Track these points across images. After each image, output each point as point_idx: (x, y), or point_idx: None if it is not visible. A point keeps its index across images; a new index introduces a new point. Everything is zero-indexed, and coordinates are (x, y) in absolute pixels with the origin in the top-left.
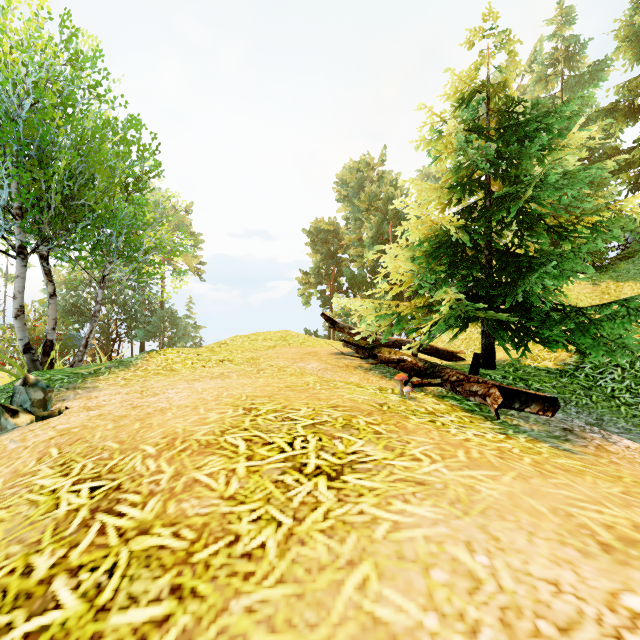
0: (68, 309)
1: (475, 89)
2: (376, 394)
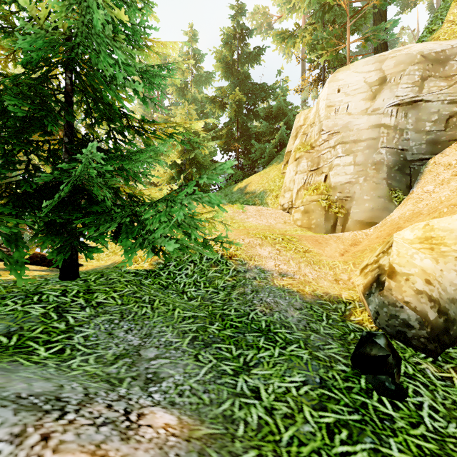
0: None
1: None
2: None
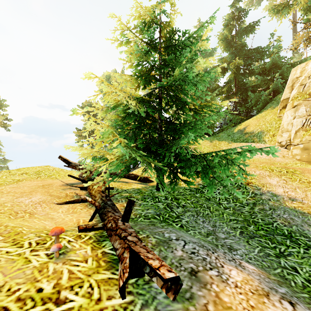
0: None
1: (152, 19)
2: (18, 258)
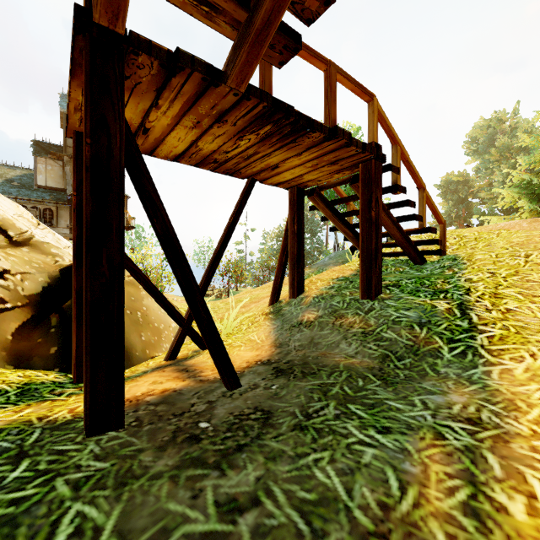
0: (277, 252)
1: None
2: None
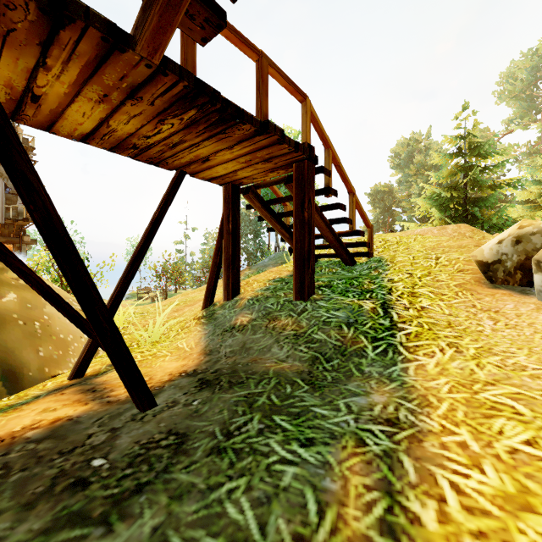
0: None
1: (457, 136)
2: None
